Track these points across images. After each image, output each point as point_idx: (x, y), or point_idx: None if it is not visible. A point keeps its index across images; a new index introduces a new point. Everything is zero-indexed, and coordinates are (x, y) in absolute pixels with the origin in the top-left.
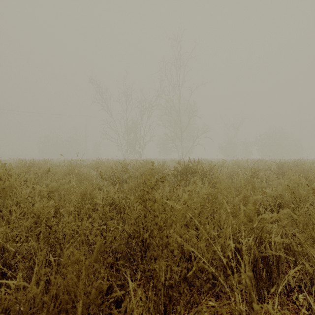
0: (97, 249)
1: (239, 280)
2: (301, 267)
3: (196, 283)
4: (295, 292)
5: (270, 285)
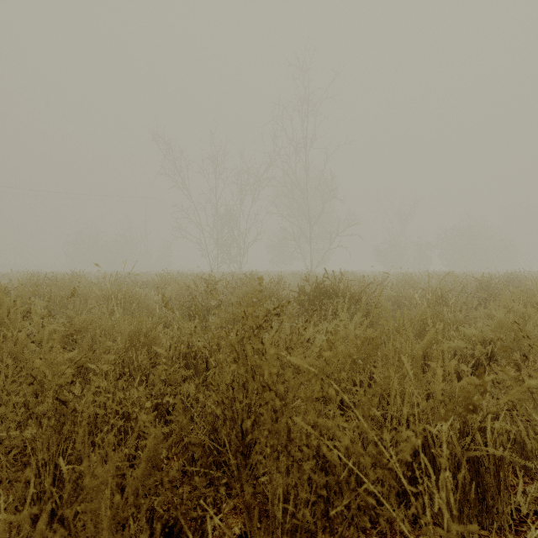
0: (148, 454)
1: (447, 537)
2: (536, 472)
3: (350, 531)
4: (529, 525)
5: (483, 512)
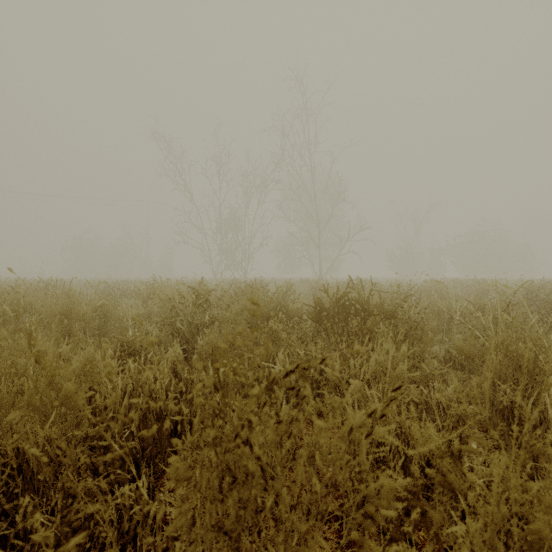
0: None
1: None
2: None
3: None
4: None
5: None
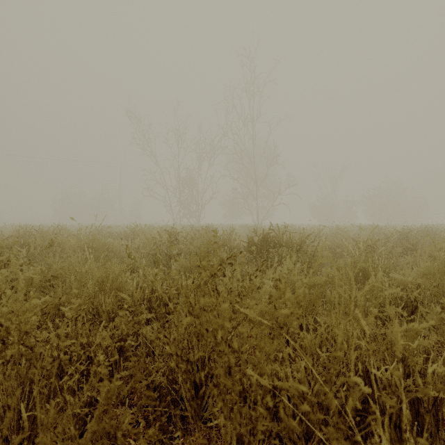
0: (100, 408)
1: None
2: None
3: None
4: None
5: None
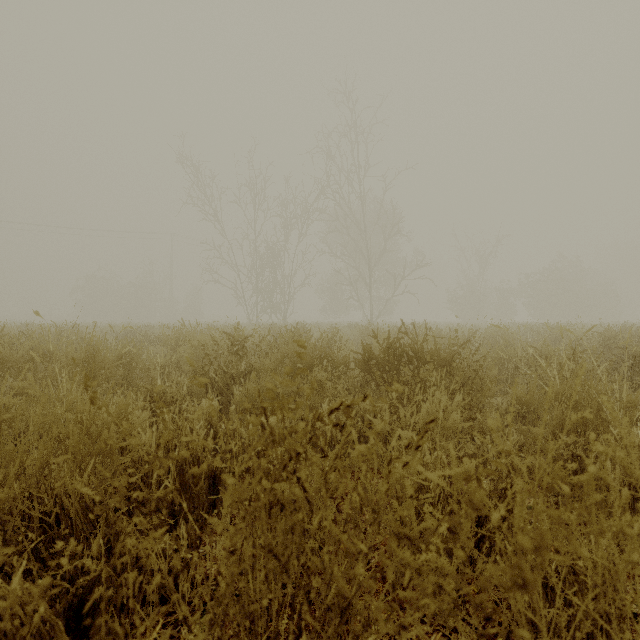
0: None
1: None
2: None
3: None
4: None
5: None
